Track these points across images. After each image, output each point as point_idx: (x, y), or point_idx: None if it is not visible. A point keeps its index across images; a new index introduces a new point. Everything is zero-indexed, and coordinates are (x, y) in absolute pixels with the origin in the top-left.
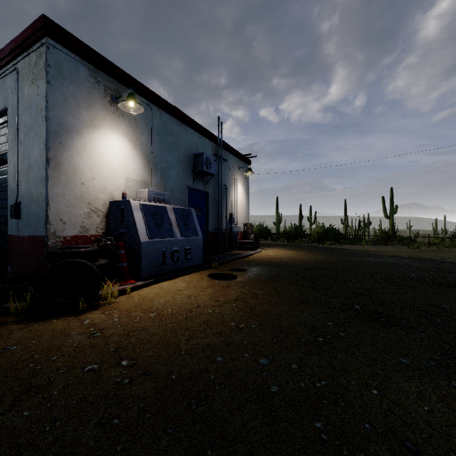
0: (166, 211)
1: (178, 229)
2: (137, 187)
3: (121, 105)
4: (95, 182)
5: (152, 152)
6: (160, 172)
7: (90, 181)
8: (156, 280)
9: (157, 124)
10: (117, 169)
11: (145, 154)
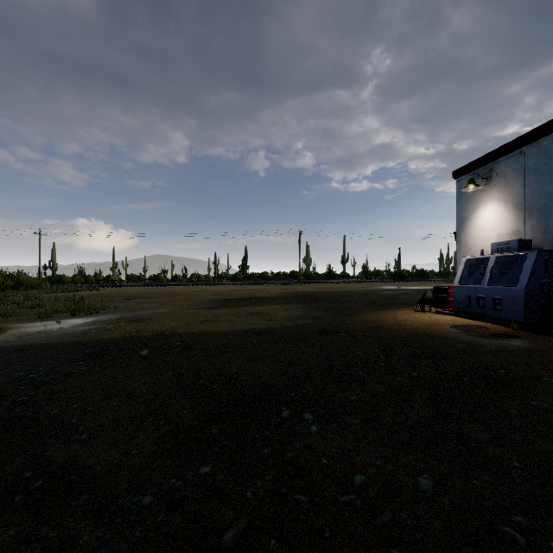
0: (486, 261)
1: (488, 278)
2: (508, 240)
3: (473, 189)
4: (476, 246)
5: (524, 198)
6: (538, 213)
7: (473, 246)
8: (455, 314)
9: (533, 161)
10: (490, 231)
11: (517, 203)
